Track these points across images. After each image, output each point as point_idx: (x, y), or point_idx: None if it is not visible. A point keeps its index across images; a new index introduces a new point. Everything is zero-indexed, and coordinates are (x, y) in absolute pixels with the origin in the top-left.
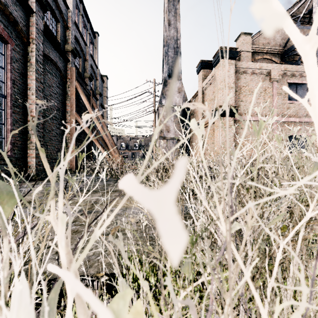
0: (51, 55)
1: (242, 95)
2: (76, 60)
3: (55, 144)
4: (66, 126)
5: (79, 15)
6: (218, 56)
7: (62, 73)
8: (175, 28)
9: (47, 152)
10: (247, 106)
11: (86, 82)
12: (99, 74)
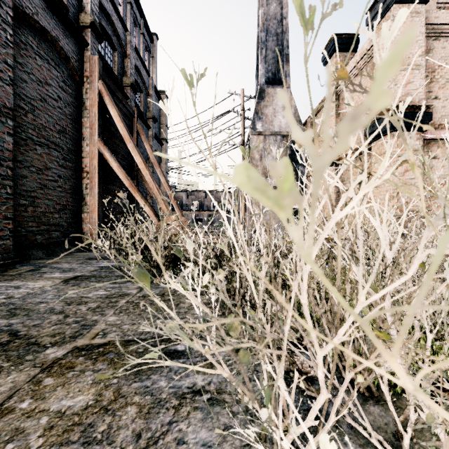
0: (43, 21)
1: (436, 85)
2: (107, 52)
3: (54, 197)
4: (83, 164)
5: (127, 4)
6: (384, 1)
7: (71, 64)
8: (279, 0)
9: (34, 210)
10: (448, 109)
11: (127, 94)
12: (152, 85)
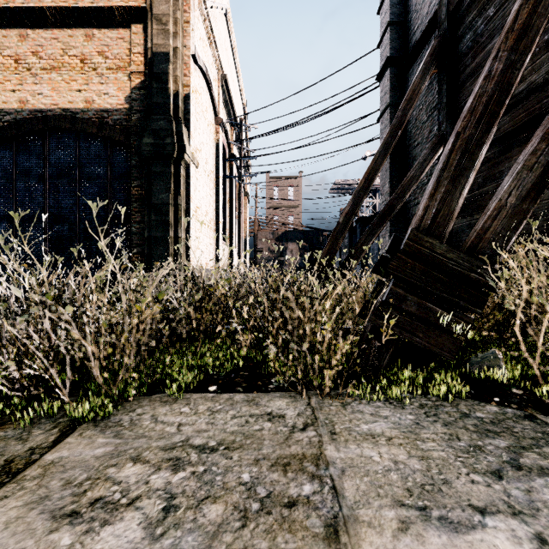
0: None
1: None
2: None
3: None
4: None
5: None
6: None
7: None
8: None
9: None
10: None
11: None
12: None
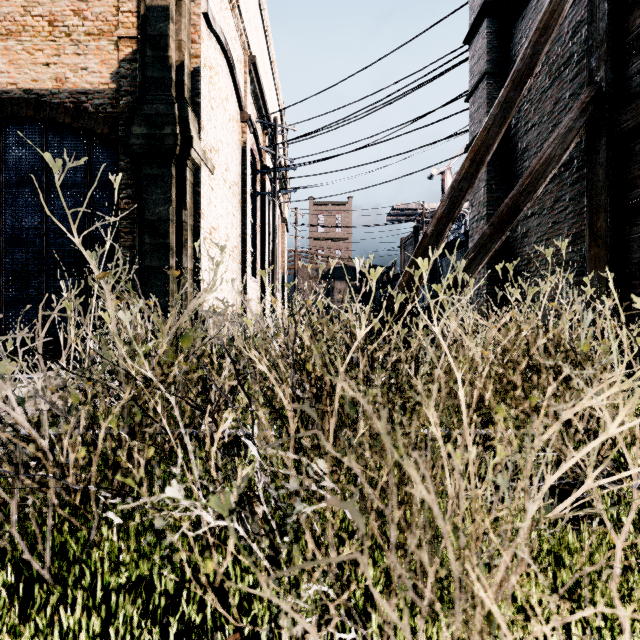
0: None
1: None
2: None
3: None
4: None
5: None
6: None
7: None
8: None
9: None
10: None
11: None
12: None
